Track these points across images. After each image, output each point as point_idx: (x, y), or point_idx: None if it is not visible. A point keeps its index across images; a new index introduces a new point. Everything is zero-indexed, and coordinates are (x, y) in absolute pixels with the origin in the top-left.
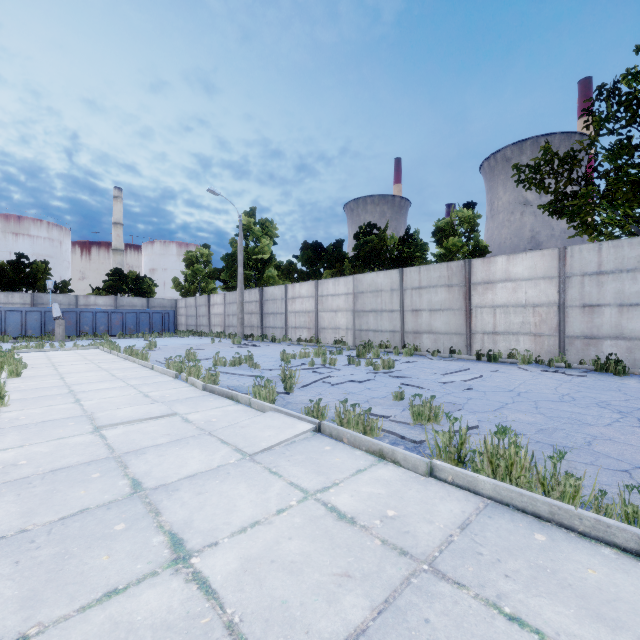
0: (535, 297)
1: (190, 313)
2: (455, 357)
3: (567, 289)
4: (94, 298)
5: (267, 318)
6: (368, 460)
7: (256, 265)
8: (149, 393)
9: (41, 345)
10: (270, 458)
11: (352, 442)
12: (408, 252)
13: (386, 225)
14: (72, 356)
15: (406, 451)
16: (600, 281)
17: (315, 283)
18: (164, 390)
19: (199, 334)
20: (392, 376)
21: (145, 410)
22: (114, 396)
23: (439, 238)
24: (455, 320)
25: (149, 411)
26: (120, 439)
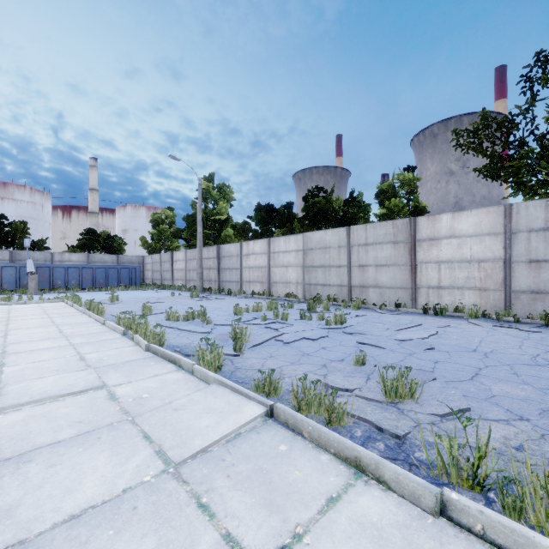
0: (480, 253)
1: (155, 268)
2: (401, 310)
3: (513, 245)
4: (68, 255)
5: (224, 273)
6: (340, 474)
7: (214, 225)
8: (86, 355)
9: (8, 299)
10: (203, 471)
11: (315, 438)
12: (352, 213)
13: (332, 188)
14: (33, 310)
15: (397, 466)
16: (547, 237)
17: (267, 241)
18: (105, 351)
19: (163, 287)
20: (346, 332)
21: (68, 381)
22: (46, 359)
23: (382, 199)
24: (400, 275)
25: (72, 382)
26: (13, 431)
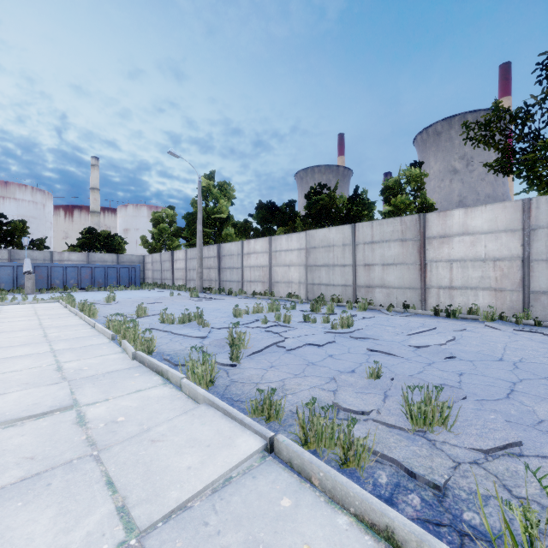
0: (496, 251)
1: (156, 268)
2: (410, 312)
3: (532, 242)
4: (68, 254)
5: (224, 272)
6: None
7: (215, 223)
8: (65, 364)
9: (0, 299)
10: (176, 544)
11: (328, 489)
12: (357, 210)
13: (336, 185)
14: (25, 310)
15: None
16: None
17: (269, 239)
18: (87, 359)
19: (163, 287)
20: (354, 337)
21: (34, 398)
22: (18, 369)
23: (387, 196)
24: (409, 274)
25: (38, 401)
26: None
